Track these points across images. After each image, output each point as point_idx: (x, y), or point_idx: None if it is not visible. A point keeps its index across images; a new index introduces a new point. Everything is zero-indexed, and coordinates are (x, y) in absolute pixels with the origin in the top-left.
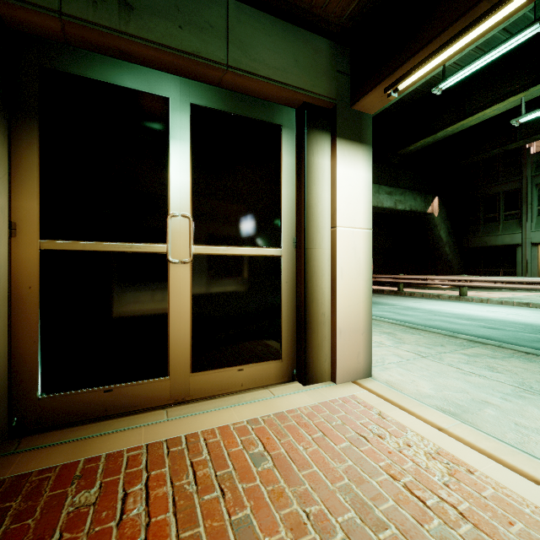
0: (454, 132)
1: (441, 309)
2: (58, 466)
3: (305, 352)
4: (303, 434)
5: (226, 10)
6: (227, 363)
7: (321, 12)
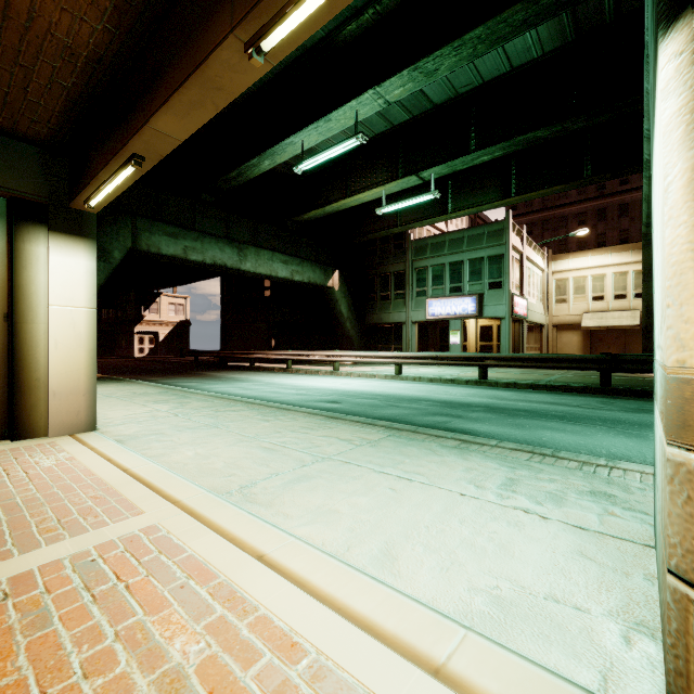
0: (340, 209)
1: (296, 383)
2: None
3: (12, 412)
4: None
5: None
6: None
7: (14, 131)
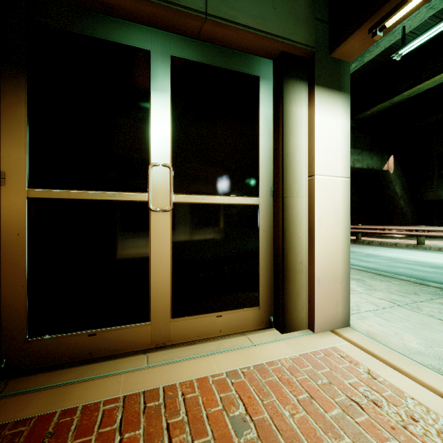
0: (410, 95)
1: (402, 256)
2: (34, 417)
3: (282, 300)
4: (287, 394)
5: None
6: (206, 309)
7: None
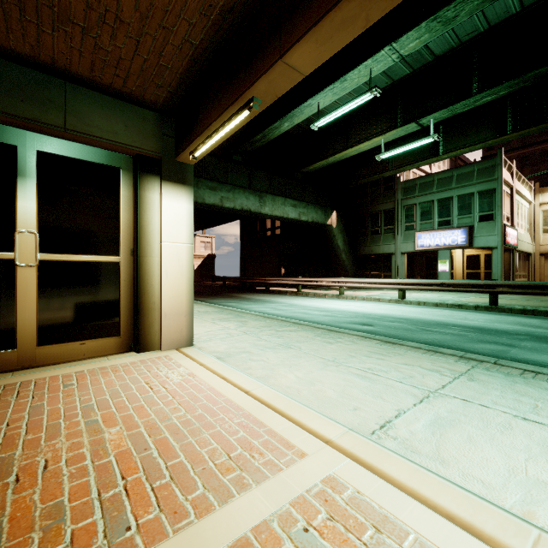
0: (341, 158)
1: (314, 304)
2: None
3: (137, 329)
4: (110, 374)
5: (64, 90)
6: (70, 339)
7: (141, 98)
